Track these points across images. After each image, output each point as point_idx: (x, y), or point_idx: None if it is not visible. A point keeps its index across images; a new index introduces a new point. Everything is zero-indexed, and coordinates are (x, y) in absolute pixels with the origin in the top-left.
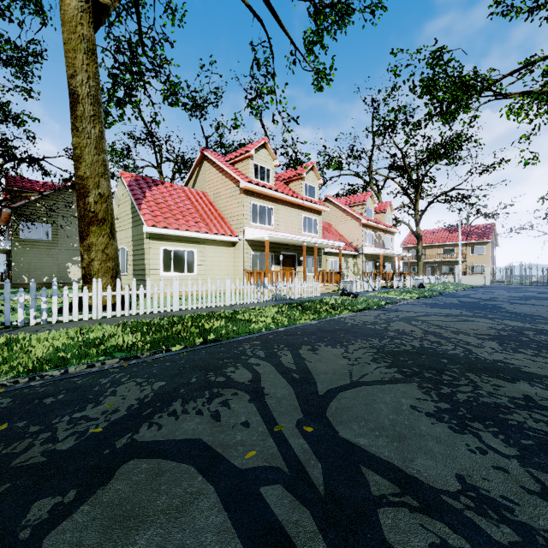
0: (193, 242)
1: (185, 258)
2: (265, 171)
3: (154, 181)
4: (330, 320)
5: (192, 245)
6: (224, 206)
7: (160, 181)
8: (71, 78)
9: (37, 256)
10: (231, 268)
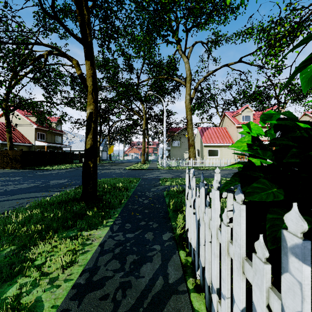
0: (217, 147)
1: (215, 152)
2: (247, 117)
3: (207, 128)
4: None
5: (217, 148)
6: (231, 132)
7: (209, 127)
8: (187, 117)
9: (176, 151)
10: (233, 155)
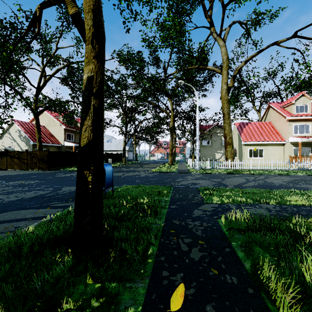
0: (261, 145)
1: (258, 151)
2: (303, 107)
3: (246, 123)
4: (309, 175)
5: (261, 146)
6: (279, 127)
7: (249, 122)
8: (223, 110)
9: (206, 151)
10: (282, 155)
